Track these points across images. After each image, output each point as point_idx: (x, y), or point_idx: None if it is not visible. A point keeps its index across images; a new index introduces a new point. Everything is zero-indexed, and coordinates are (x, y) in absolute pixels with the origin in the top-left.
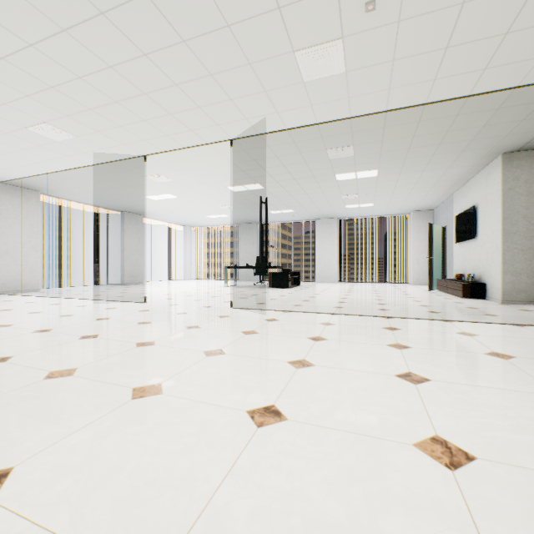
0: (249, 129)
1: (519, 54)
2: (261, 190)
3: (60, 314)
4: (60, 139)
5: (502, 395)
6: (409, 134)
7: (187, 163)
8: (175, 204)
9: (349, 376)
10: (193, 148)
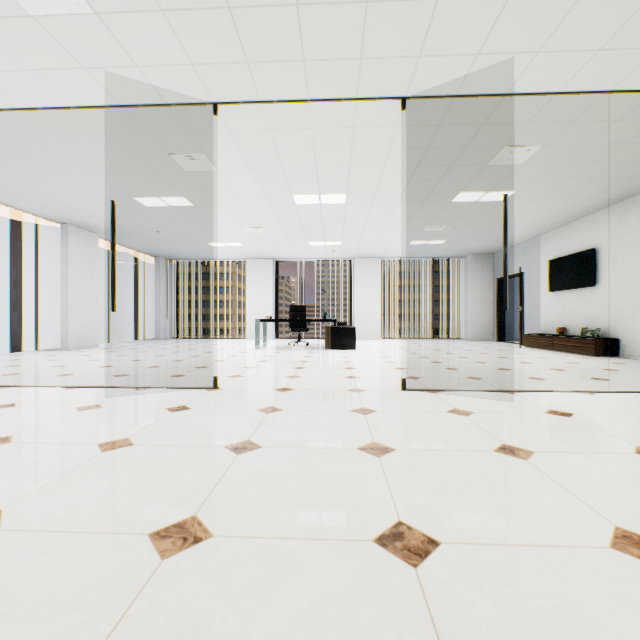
0: (453, 81)
1: None
2: (336, 206)
3: (89, 443)
4: (41, 10)
5: None
6: (623, 139)
7: (275, 137)
8: (176, 218)
9: None
10: (322, 103)
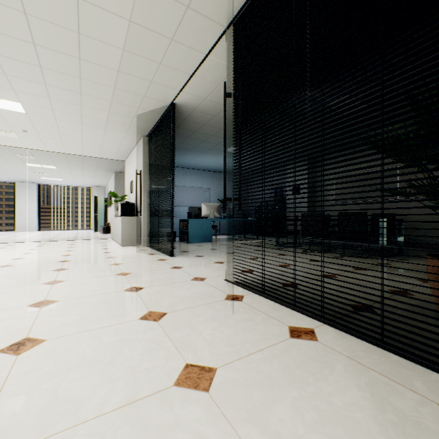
0: None
1: (92, 152)
2: None
3: None
4: None
5: (56, 248)
6: (65, 159)
7: None
8: None
9: (11, 251)
10: None
